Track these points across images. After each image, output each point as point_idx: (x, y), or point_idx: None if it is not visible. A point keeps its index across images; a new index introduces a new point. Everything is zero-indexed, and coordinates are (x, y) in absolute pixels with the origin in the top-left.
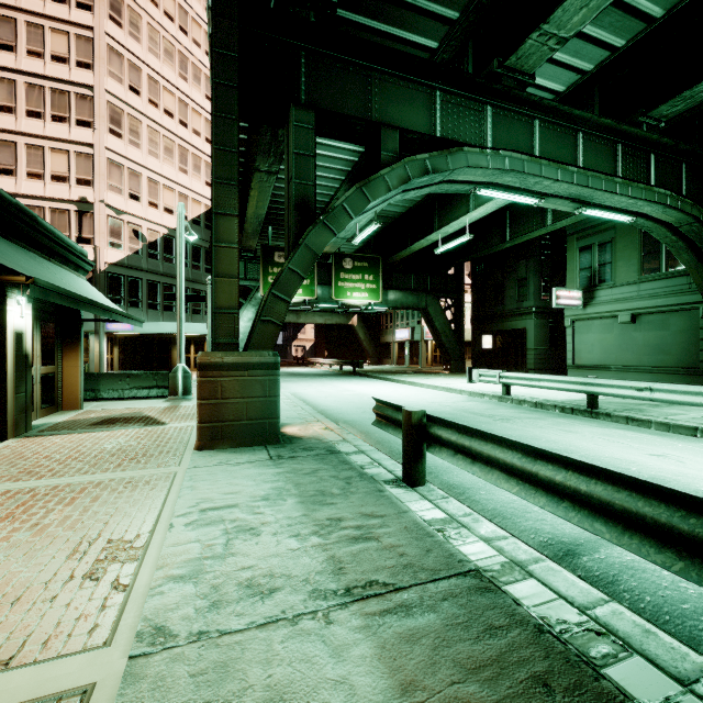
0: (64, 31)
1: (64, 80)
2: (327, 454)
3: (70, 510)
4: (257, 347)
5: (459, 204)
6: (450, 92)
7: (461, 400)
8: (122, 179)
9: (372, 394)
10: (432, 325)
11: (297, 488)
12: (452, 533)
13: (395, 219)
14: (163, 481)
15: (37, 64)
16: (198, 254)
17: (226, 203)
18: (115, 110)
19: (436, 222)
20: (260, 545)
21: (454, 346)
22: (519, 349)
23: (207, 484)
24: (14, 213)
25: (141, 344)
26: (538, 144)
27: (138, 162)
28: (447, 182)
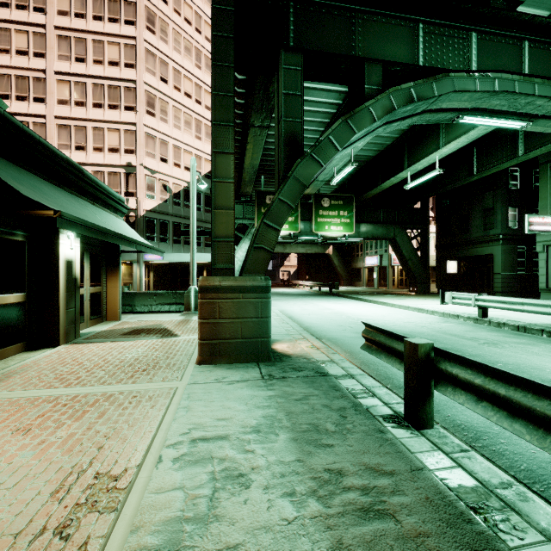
0: (116, 42)
1: (116, 78)
2: (316, 376)
3: (77, 426)
4: (250, 272)
5: (429, 143)
6: (433, 23)
7: (436, 321)
8: (155, 147)
9: (350, 313)
10: (399, 253)
11: (288, 418)
12: (496, 518)
13: (367, 162)
14: (163, 398)
15: (100, 69)
16: (209, 201)
17: (224, 143)
18: (151, 96)
19: (405, 161)
20: (249, 505)
21: (420, 271)
22: (484, 274)
23: (201, 405)
24: (64, 166)
25: (169, 270)
26: (527, 65)
27: (166, 133)
28: (429, 112)
